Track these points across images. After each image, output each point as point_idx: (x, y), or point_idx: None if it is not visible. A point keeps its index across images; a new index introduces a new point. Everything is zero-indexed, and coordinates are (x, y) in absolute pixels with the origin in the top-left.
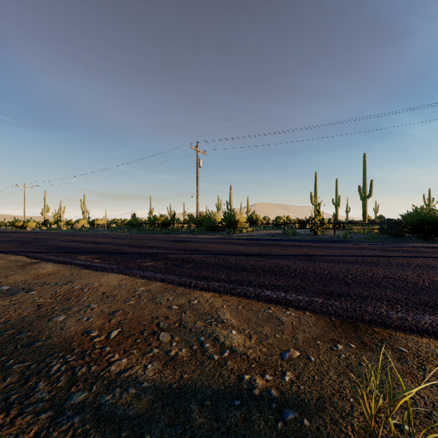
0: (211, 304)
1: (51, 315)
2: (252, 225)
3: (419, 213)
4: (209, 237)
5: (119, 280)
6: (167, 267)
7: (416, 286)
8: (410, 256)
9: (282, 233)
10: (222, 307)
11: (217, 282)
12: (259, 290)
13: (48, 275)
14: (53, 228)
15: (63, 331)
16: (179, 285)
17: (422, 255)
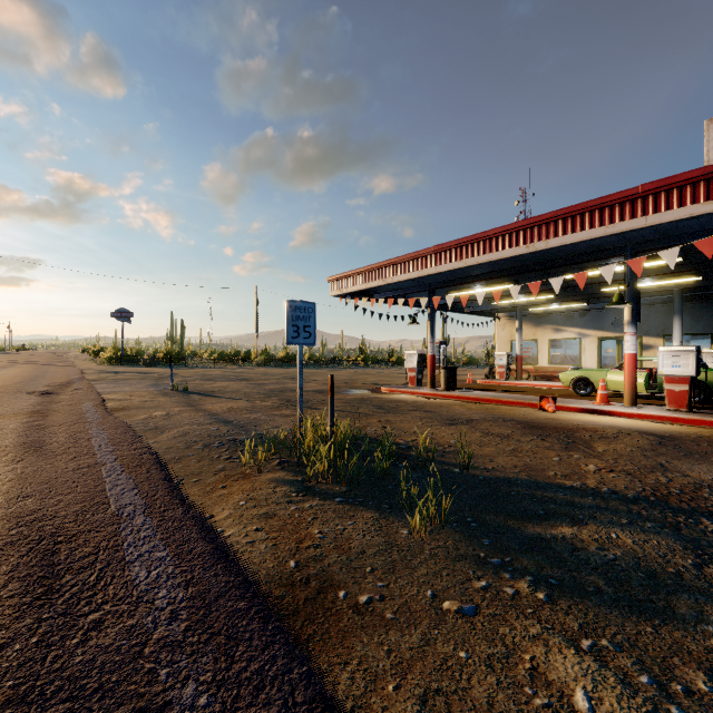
0: None
1: None
2: None
3: None
4: None
5: None
6: None
7: None
8: None
9: None
10: None
11: None
12: None
13: None
14: None
15: None
16: None
17: None
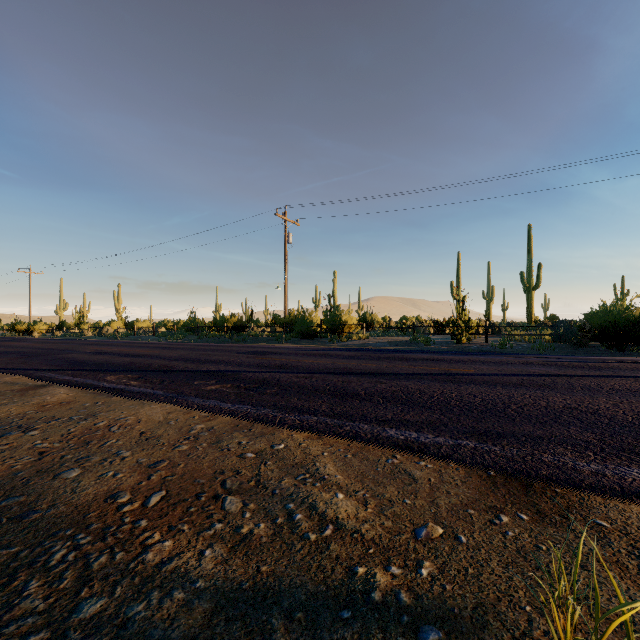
0: (306, 451)
1: (59, 469)
2: (366, 329)
3: (611, 312)
4: (302, 347)
5: (166, 413)
6: (239, 392)
7: (614, 421)
8: (600, 375)
9: (411, 340)
10: (321, 455)
11: (315, 415)
12: (378, 428)
13: (59, 405)
14: (73, 334)
15: (76, 495)
16: (257, 420)
17: (618, 374)
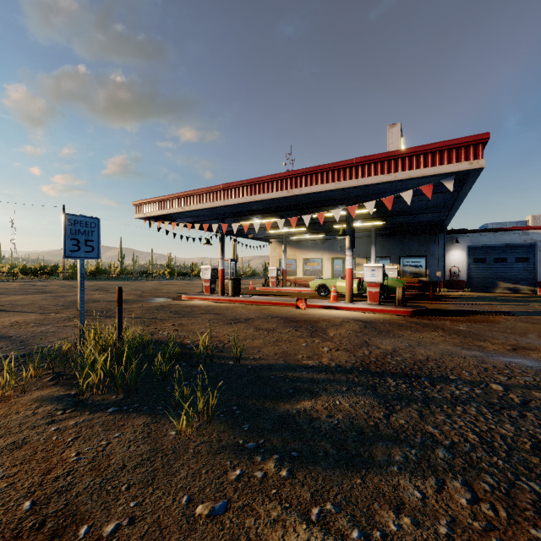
0: None
1: None
2: None
3: None
4: None
5: None
6: None
7: None
8: None
9: None
10: None
11: None
12: None
13: None
14: None
15: None
16: None
17: None
